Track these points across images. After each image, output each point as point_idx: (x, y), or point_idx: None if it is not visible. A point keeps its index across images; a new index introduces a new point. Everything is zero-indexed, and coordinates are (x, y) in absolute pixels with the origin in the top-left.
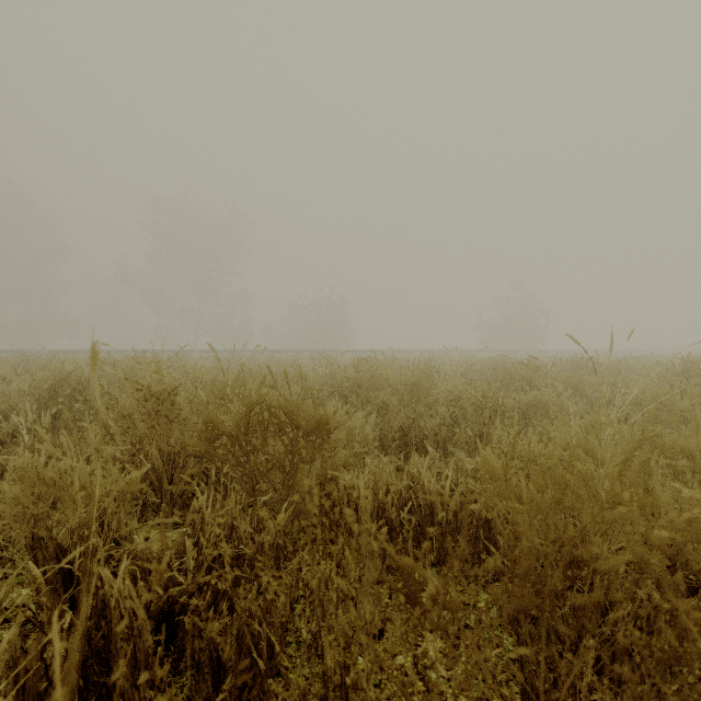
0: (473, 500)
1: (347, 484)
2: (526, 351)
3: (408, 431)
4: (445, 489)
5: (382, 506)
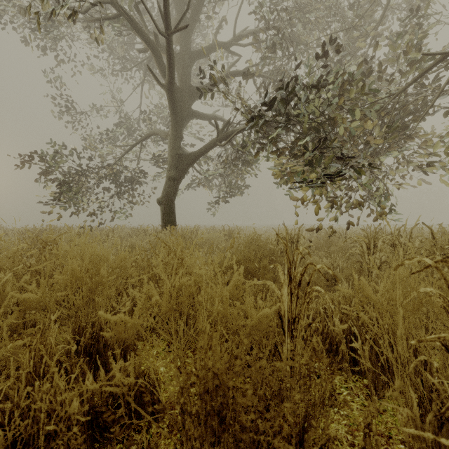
0: None
1: None
2: None
3: None
4: None
5: None
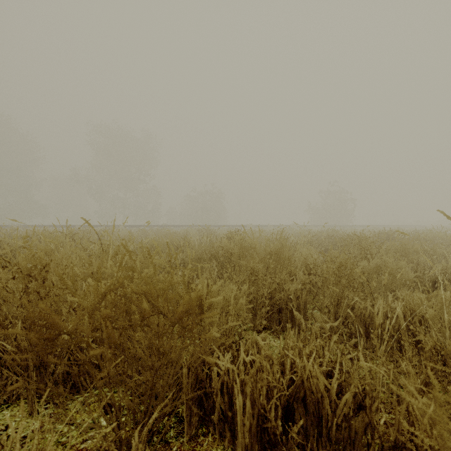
0: (376, 411)
1: (221, 371)
2: (341, 225)
3: (274, 294)
4: (332, 384)
5: (262, 412)
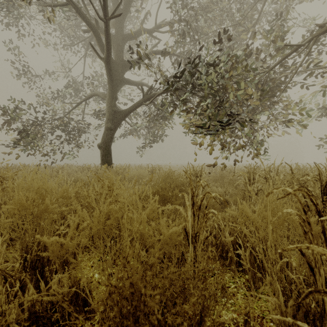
0: None
1: None
2: None
3: None
4: None
5: None
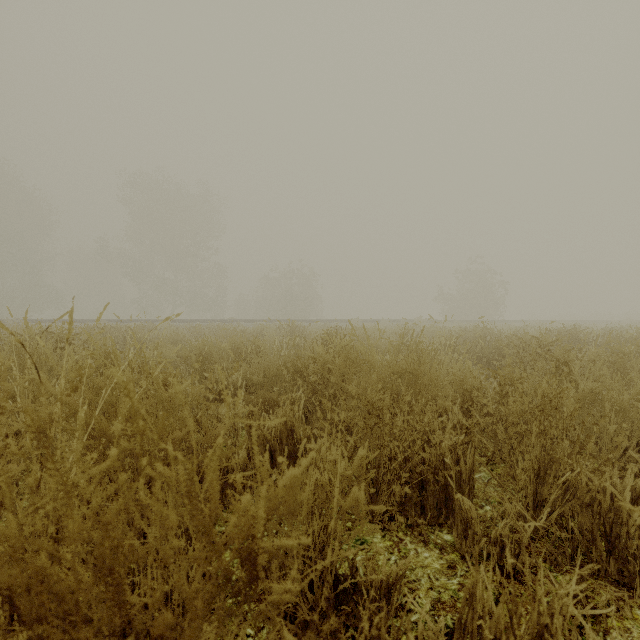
0: None
1: None
2: (487, 320)
3: (412, 453)
4: None
5: None
